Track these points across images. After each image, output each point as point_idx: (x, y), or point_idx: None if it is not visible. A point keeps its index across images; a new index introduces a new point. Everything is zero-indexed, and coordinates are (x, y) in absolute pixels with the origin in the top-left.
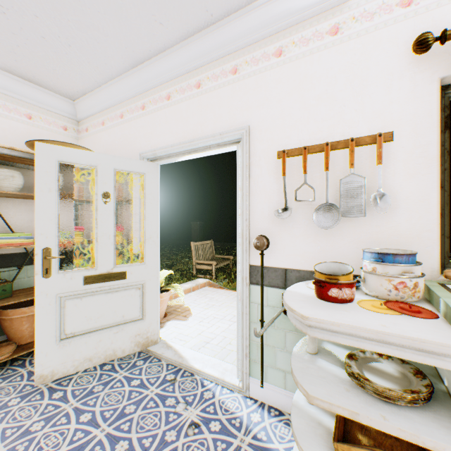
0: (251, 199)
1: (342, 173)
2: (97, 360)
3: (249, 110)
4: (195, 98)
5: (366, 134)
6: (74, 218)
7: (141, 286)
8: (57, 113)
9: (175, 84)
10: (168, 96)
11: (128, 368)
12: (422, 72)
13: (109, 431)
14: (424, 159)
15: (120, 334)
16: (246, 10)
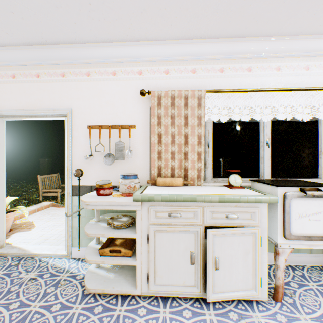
0: (73, 149)
1: (117, 139)
2: None
3: (72, 100)
4: (36, 83)
5: (126, 124)
6: None
7: None
8: None
9: (19, 69)
10: (13, 75)
11: None
12: (145, 103)
13: None
14: (145, 137)
15: None
16: (69, 46)
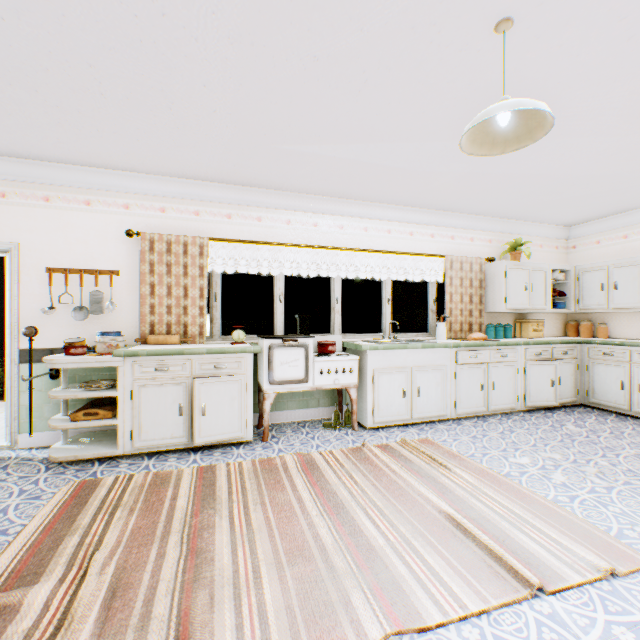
0: (22, 299)
1: (94, 288)
2: None
3: (20, 232)
4: None
5: (107, 269)
6: None
7: None
8: None
9: None
10: None
11: None
12: (134, 245)
13: None
14: (135, 287)
15: None
16: (16, 160)
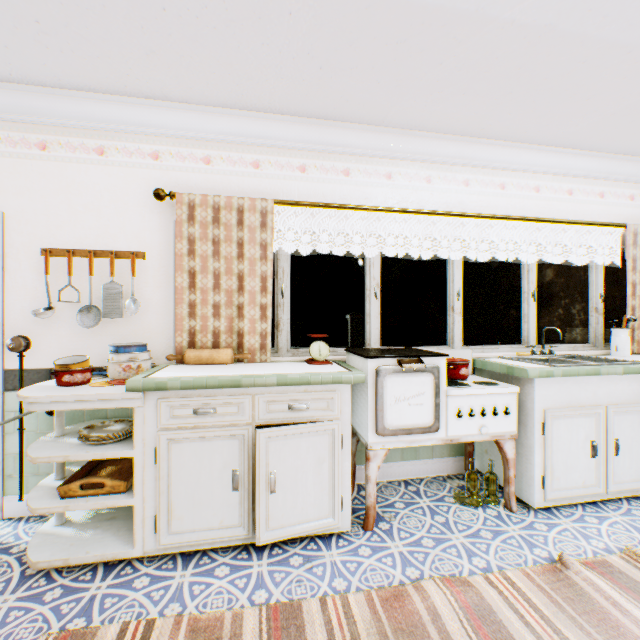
0: (8, 295)
1: (108, 279)
2: None
3: (5, 195)
4: None
5: (127, 249)
6: None
7: None
8: None
9: None
10: None
11: None
12: (165, 213)
13: None
14: (167, 277)
15: None
16: None
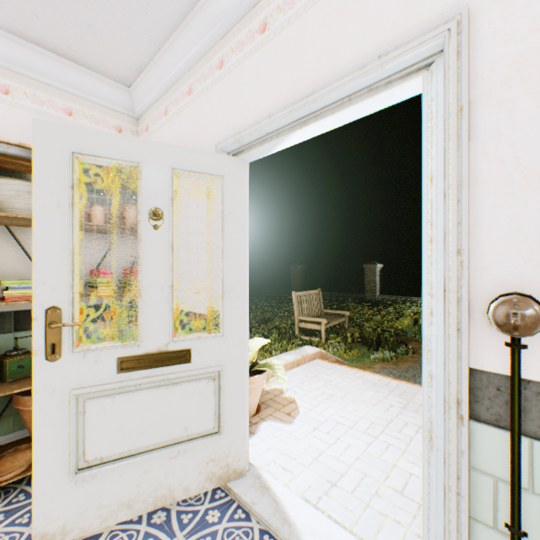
0: (475, 196)
1: None
2: (141, 506)
3: None
4: (316, 4)
5: None
6: (131, 258)
7: (216, 374)
8: (107, 108)
9: None
10: (263, 25)
11: (192, 527)
12: None
13: None
14: None
15: (181, 459)
16: None
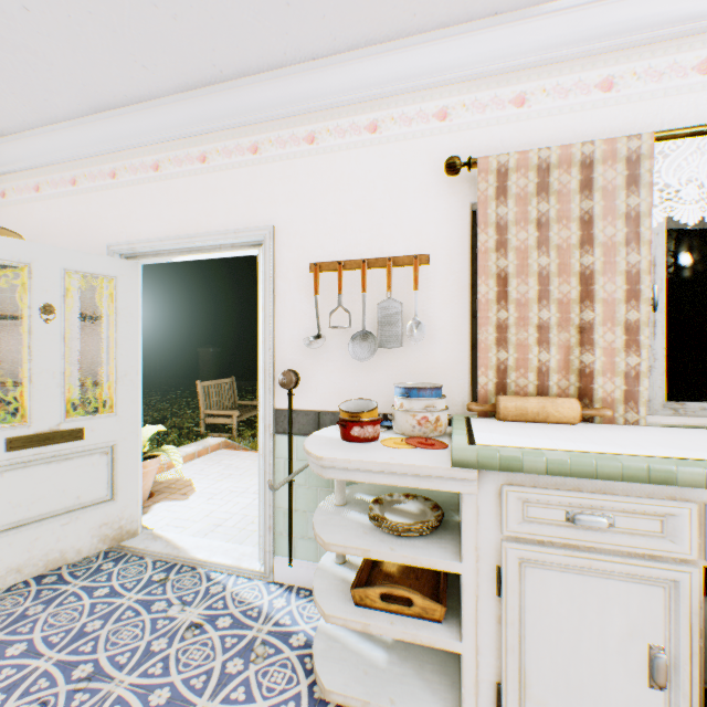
0: (277, 322)
1: (381, 296)
2: (32, 570)
3: (275, 206)
4: (199, 175)
5: (405, 253)
6: None
7: (110, 449)
8: None
9: (167, 150)
10: (157, 165)
11: (88, 575)
12: (455, 195)
13: (61, 658)
14: (457, 287)
15: (74, 525)
16: (269, 76)
